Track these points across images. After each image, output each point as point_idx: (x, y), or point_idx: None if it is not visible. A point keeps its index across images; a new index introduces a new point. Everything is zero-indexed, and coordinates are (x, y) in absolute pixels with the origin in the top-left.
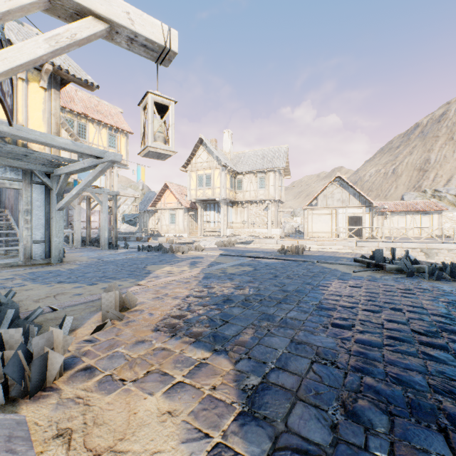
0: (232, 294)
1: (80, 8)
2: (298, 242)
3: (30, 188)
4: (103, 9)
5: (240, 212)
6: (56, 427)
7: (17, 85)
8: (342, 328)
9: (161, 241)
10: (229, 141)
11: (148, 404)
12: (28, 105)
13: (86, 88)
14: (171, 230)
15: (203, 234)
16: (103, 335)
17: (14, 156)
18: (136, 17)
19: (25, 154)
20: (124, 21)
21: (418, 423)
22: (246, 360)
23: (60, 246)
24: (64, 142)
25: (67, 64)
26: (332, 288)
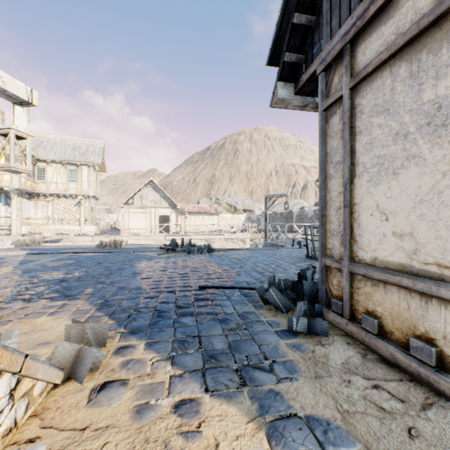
0: (65, 277)
1: None
2: (116, 238)
3: None
4: None
5: (42, 206)
6: None
7: None
8: (146, 279)
9: None
10: (24, 118)
11: (40, 320)
12: None
13: None
14: None
15: None
16: None
17: None
18: (7, 80)
19: None
20: None
21: (168, 294)
22: (93, 297)
23: None
24: None
25: None
26: (143, 265)
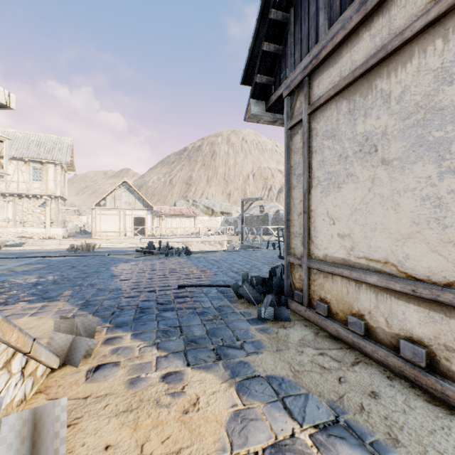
0: (39, 281)
1: None
2: (87, 242)
3: None
4: None
5: (1, 207)
6: None
7: None
8: (125, 280)
9: None
10: None
11: (23, 320)
12: None
13: None
14: None
15: None
16: None
17: None
18: None
19: None
20: None
21: (149, 293)
22: (74, 299)
23: None
24: None
25: None
26: (120, 267)
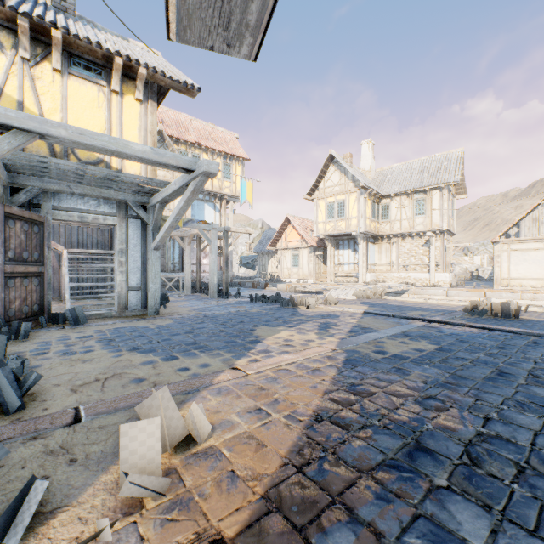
0: (422, 426)
1: None
2: (486, 294)
3: (125, 223)
4: None
5: (385, 250)
6: None
7: (111, 101)
8: None
9: (280, 289)
10: (369, 155)
11: None
12: (122, 123)
13: (186, 95)
14: (293, 274)
15: (334, 280)
16: None
17: (102, 183)
18: None
19: (110, 178)
20: None
21: None
22: None
23: (156, 295)
24: (141, 150)
25: (166, 69)
26: None
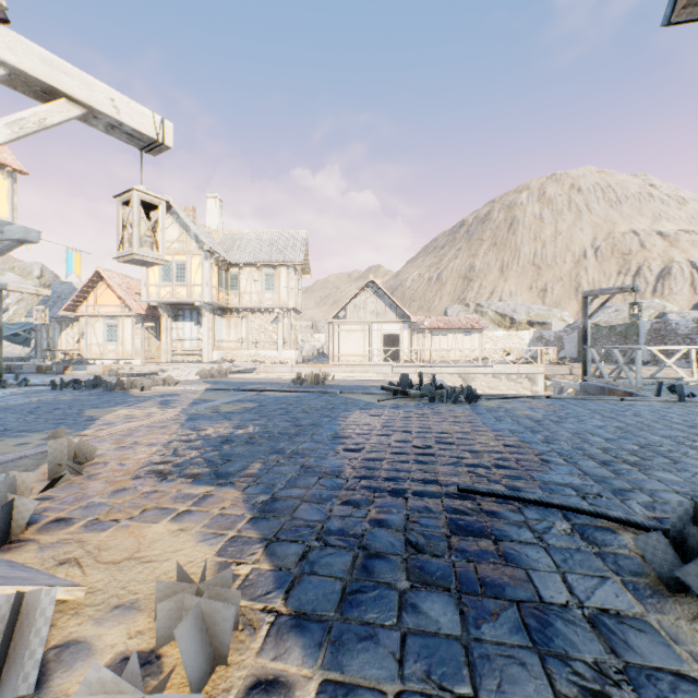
0: (232, 434)
1: (51, 90)
2: (321, 369)
3: None
4: (83, 94)
5: (235, 325)
6: (55, 560)
7: None
8: (353, 451)
9: (93, 373)
10: (216, 212)
11: (156, 529)
12: None
13: None
14: (109, 353)
15: (171, 360)
16: (61, 492)
17: None
18: (123, 105)
19: None
20: (108, 109)
21: (391, 498)
22: (255, 486)
23: None
24: None
25: None
26: (351, 419)
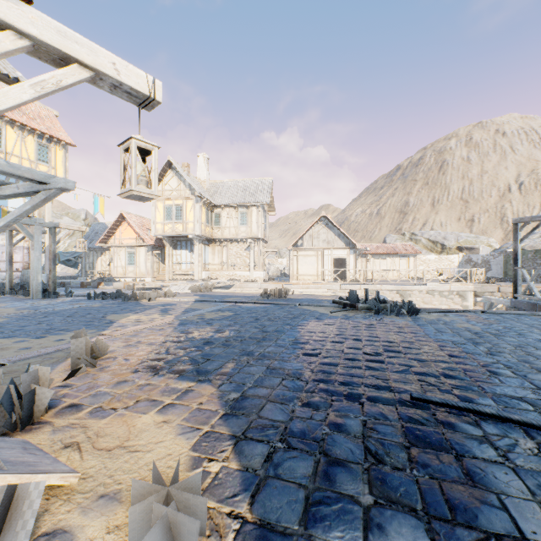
0: (212, 337)
1: (66, 56)
2: (283, 286)
3: None
4: (90, 59)
5: (218, 252)
6: (62, 443)
7: None
8: (311, 356)
9: (117, 287)
10: (204, 167)
11: (144, 419)
12: None
13: None
14: (129, 273)
15: (172, 278)
16: (78, 381)
17: None
18: (122, 68)
19: None
20: (110, 71)
21: (348, 403)
22: (228, 384)
23: None
24: None
25: None
26: (309, 327)
